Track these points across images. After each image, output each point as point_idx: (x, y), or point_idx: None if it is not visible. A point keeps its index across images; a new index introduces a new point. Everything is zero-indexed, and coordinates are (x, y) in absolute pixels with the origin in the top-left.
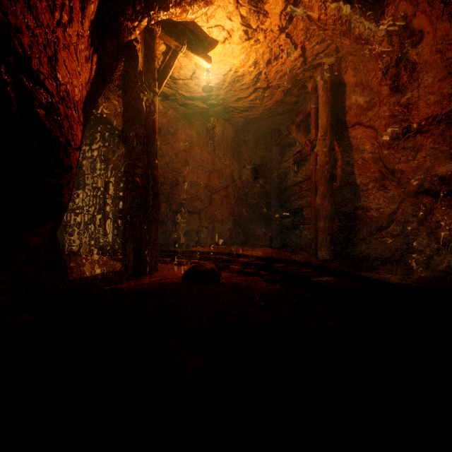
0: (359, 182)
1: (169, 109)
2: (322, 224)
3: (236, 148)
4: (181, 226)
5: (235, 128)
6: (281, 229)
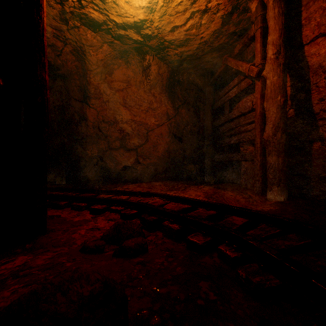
0: (318, 109)
1: (103, 44)
2: (274, 159)
3: (171, 89)
4: (119, 162)
5: (170, 68)
6: (213, 165)
